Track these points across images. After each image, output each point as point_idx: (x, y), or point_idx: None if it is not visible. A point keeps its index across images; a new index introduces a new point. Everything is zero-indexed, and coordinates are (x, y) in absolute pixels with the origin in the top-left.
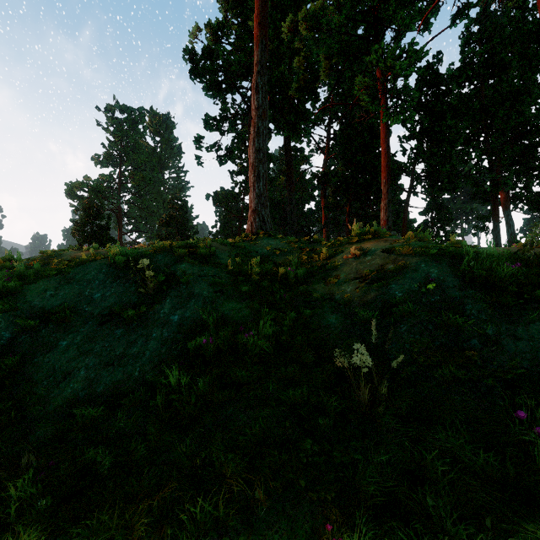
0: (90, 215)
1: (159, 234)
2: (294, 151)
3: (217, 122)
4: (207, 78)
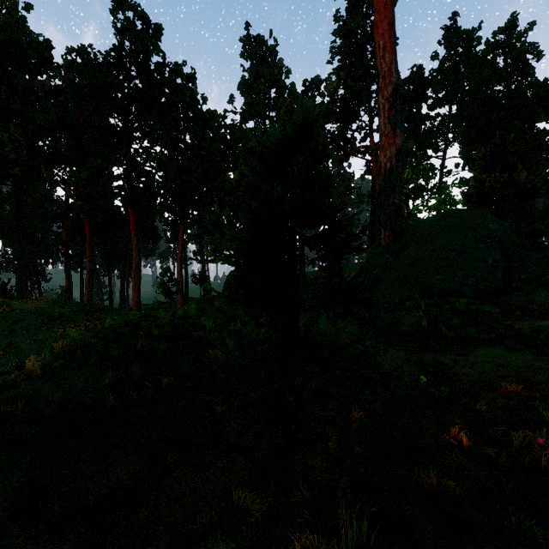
0: None
1: None
2: None
3: None
4: None
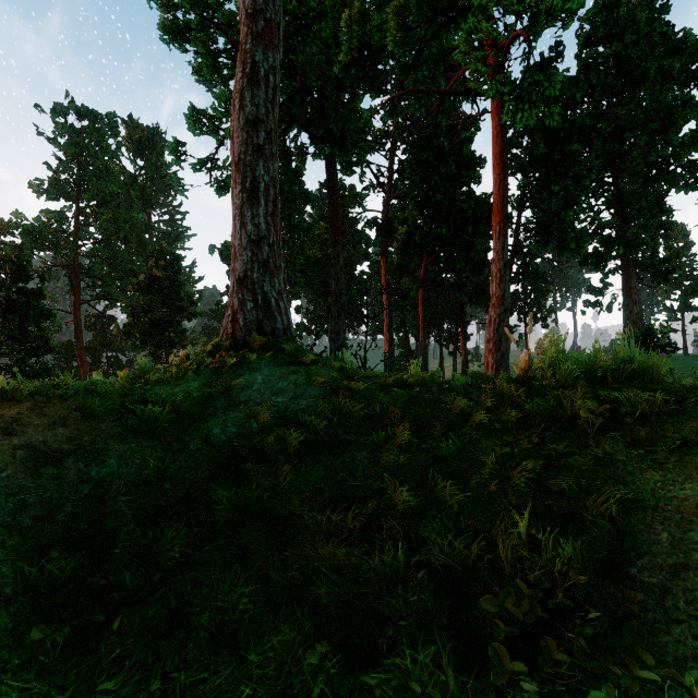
0: (6, 273)
1: (134, 306)
2: (340, 189)
3: (210, 120)
4: (199, 55)
